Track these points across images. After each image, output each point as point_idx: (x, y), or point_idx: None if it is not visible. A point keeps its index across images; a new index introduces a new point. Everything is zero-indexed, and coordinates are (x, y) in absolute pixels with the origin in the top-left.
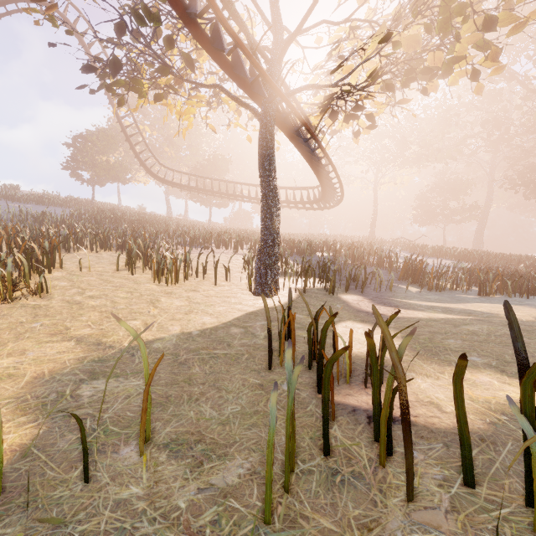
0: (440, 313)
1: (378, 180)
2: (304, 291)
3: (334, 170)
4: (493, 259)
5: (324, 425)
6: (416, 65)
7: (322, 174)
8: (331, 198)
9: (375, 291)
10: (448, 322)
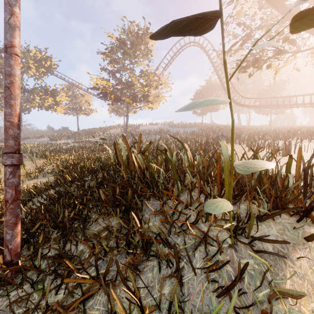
0: None
1: None
2: None
3: None
4: None
5: None
6: None
7: None
8: None
9: None
10: None
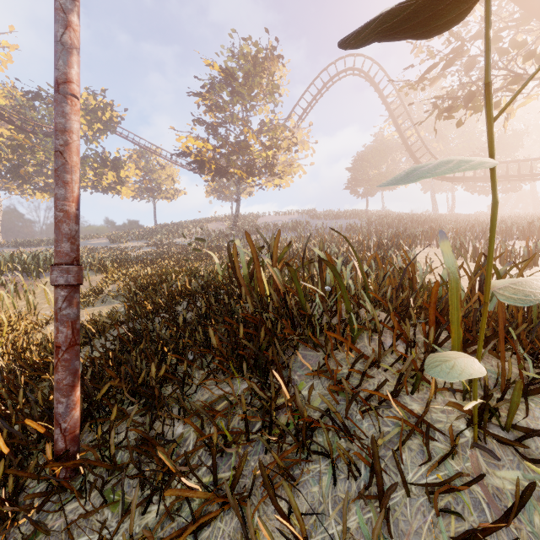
0: None
1: None
2: None
3: None
4: None
5: None
6: None
7: None
8: None
9: None
10: None
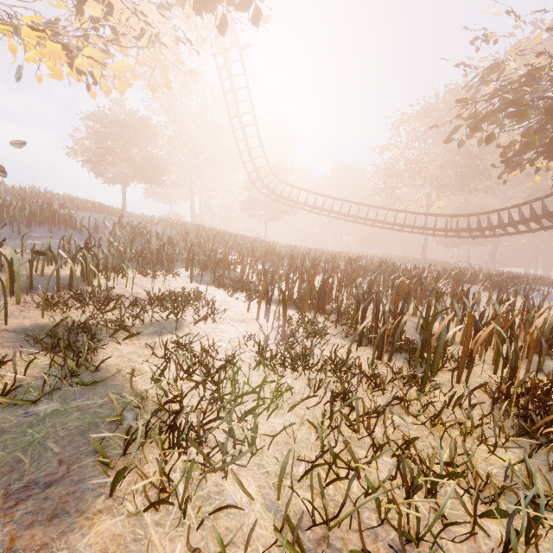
0: None
1: (429, 204)
2: None
3: None
4: None
5: None
6: None
7: None
8: (505, 231)
9: None
10: None
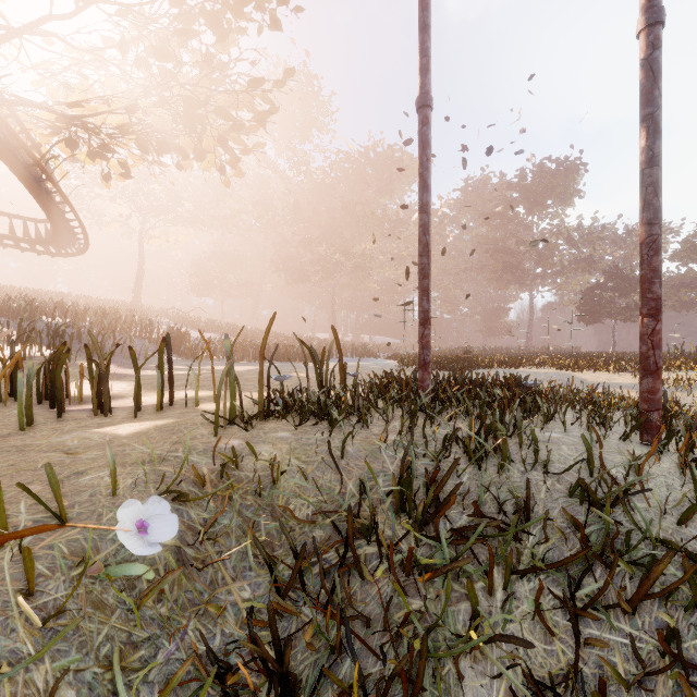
0: (183, 371)
1: (145, 231)
2: (25, 358)
3: (73, 211)
4: (257, 335)
5: (56, 402)
6: (171, 138)
7: (53, 210)
8: (69, 243)
9: (127, 359)
10: (185, 375)
